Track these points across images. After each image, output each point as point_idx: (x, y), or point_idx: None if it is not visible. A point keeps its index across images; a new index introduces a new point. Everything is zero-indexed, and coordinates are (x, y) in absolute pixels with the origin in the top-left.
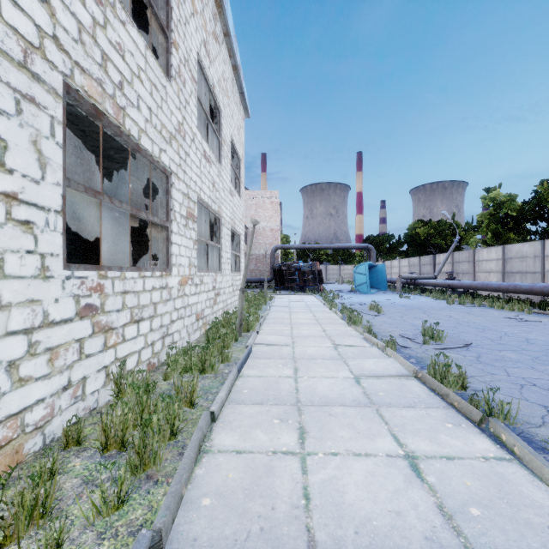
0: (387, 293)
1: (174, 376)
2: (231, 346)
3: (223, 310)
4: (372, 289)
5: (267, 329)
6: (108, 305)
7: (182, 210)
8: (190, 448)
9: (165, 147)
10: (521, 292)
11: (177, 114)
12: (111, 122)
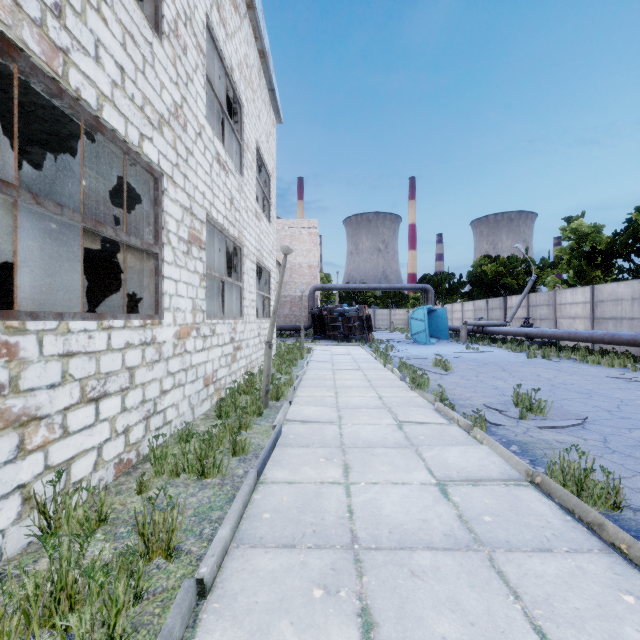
0: (449, 344)
1: (157, 483)
2: (251, 426)
3: (246, 369)
4: (431, 338)
5: (303, 396)
6: (28, 379)
7: (181, 231)
8: None
9: (150, 134)
10: (621, 343)
11: (172, 90)
12: (38, 67)
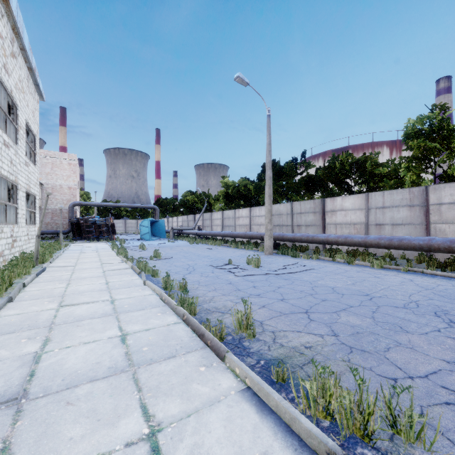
0: (163, 240)
1: None
2: (30, 269)
3: (19, 253)
4: (155, 237)
5: (59, 261)
6: None
7: None
8: (16, 288)
9: None
10: (222, 236)
11: None
12: None
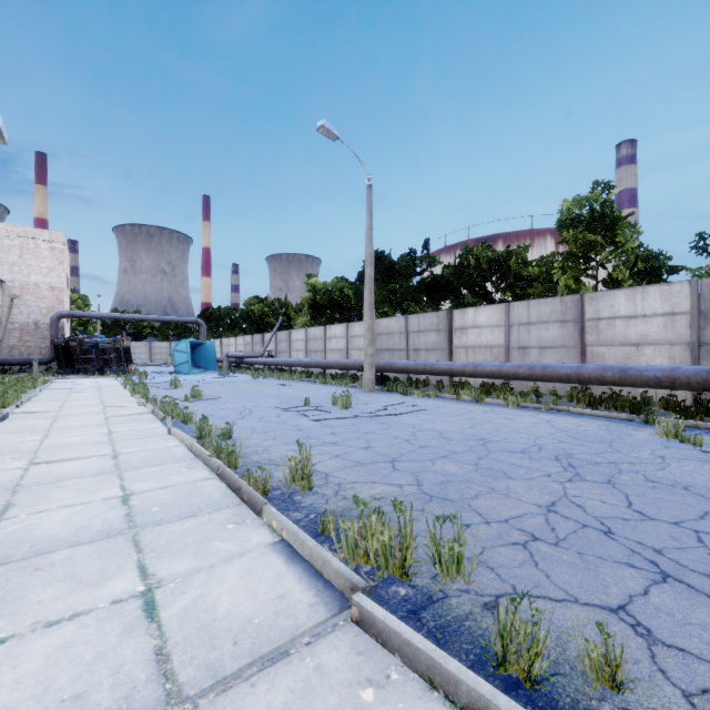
0: (212, 373)
1: None
2: None
3: None
4: (199, 369)
5: (31, 406)
6: None
7: None
8: None
9: None
10: (304, 366)
11: None
12: None
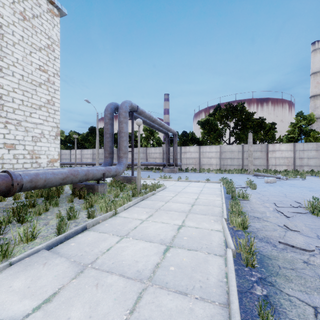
0: None
1: None
2: None
3: None
4: None
5: None
6: None
7: None
8: None
9: None
10: (65, 164)
11: None
12: None
